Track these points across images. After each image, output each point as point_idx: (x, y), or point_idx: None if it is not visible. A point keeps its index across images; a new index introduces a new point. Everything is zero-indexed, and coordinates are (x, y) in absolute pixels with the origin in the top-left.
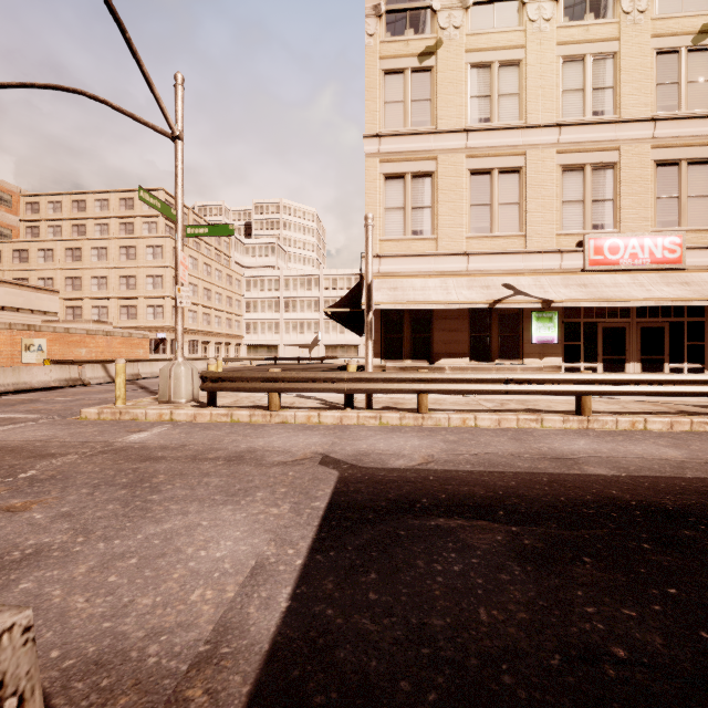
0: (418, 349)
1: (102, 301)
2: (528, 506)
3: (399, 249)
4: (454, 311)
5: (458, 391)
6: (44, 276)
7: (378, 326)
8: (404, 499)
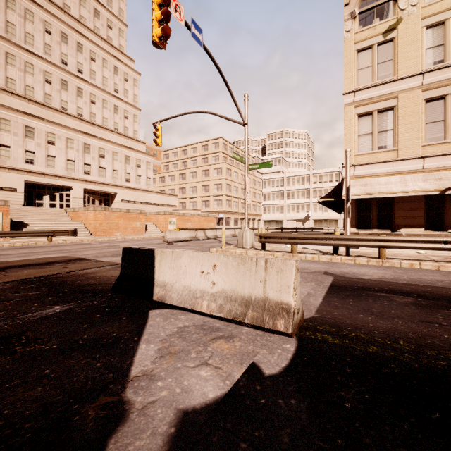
0: (383, 222)
1: (194, 199)
2: (432, 295)
3: (368, 159)
4: (411, 196)
5: (407, 247)
6: (171, 188)
7: (353, 208)
8: (365, 287)
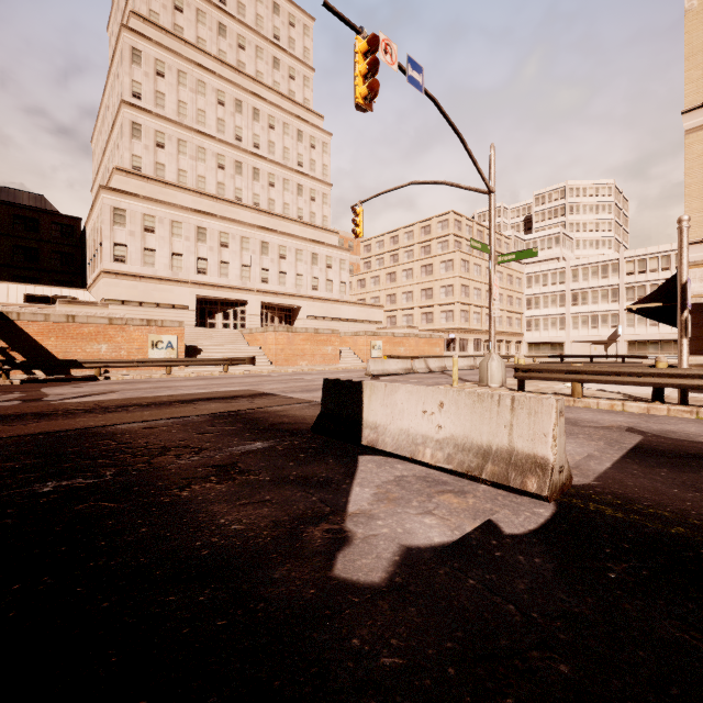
0: None
1: (409, 310)
2: None
3: None
4: None
5: None
6: (374, 296)
7: None
8: (702, 454)
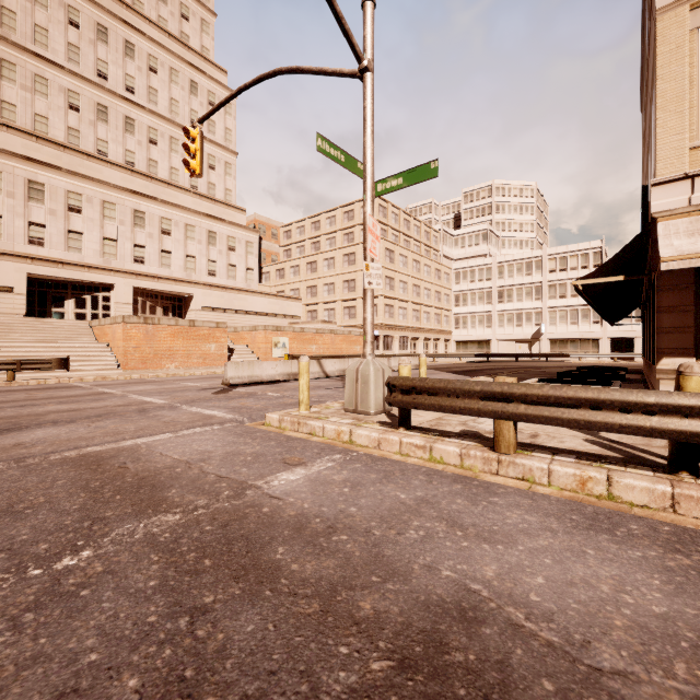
0: None
1: (330, 304)
2: None
3: None
4: None
5: None
6: (294, 287)
7: (688, 301)
8: None
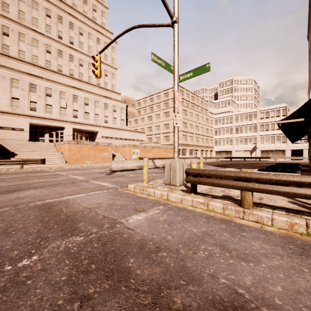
0: None
1: (158, 135)
2: None
3: None
4: None
5: None
6: (141, 127)
7: None
8: None
